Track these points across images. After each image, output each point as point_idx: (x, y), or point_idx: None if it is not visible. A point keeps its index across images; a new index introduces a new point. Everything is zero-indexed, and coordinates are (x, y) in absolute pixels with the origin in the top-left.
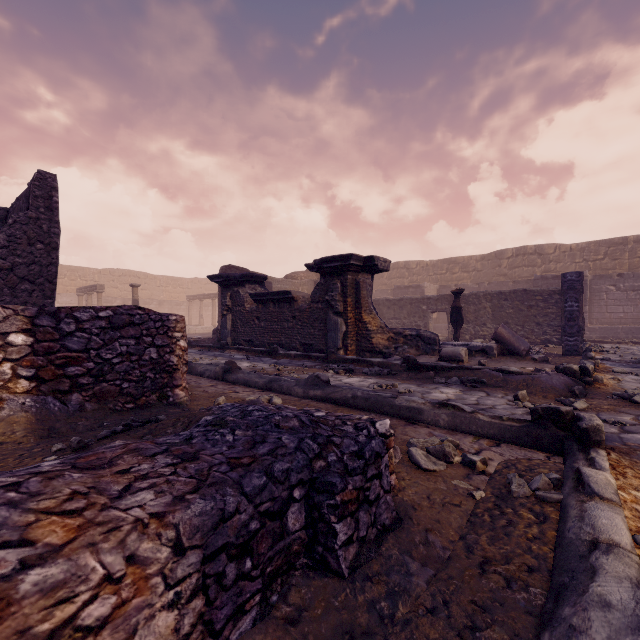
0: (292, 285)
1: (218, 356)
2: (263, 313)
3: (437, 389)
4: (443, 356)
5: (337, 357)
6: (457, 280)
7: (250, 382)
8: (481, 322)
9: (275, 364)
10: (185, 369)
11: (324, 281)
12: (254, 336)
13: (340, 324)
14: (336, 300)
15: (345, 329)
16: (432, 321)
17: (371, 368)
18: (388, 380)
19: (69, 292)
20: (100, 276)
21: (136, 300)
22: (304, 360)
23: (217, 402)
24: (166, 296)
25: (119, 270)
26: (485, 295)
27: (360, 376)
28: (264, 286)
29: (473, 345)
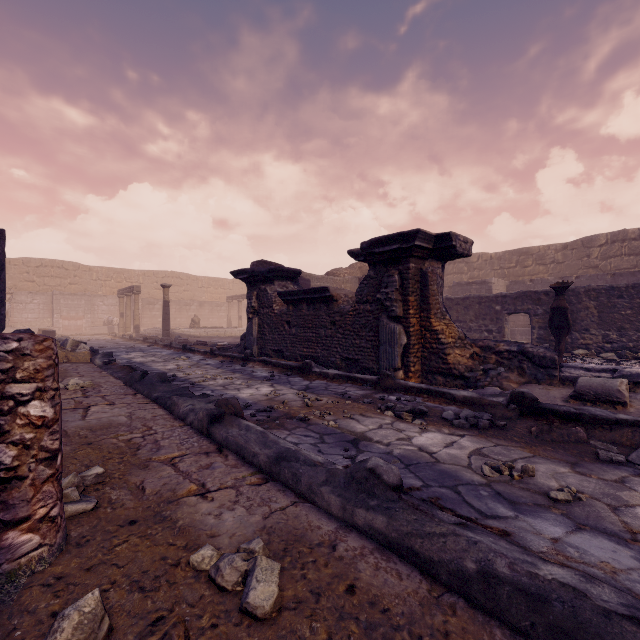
0: (333, 283)
1: (237, 372)
2: (294, 317)
3: (629, 487)
4: (582, 392)
5: (395, 383)
6: (530, 274)
7: (245, 451)
8: (581, 327)
9: (304, 393)
10: (46, 472)
11: (374, 273)
12: (284, 345)
13: (398, 334)
14: (392, 299)
15: (405, 341)
16: (508, 325)
17: (453, 407)
18: (498, 443)
19: (115, 294)
20: (144, 278)
21: (167, 301)
22: (346, 384)
23: (51, 637)
24: (208, 297)
25: (162, 271)
26: (587, 291)
27: (441, 428)
28: (298, 283)
29: (630, 372)
